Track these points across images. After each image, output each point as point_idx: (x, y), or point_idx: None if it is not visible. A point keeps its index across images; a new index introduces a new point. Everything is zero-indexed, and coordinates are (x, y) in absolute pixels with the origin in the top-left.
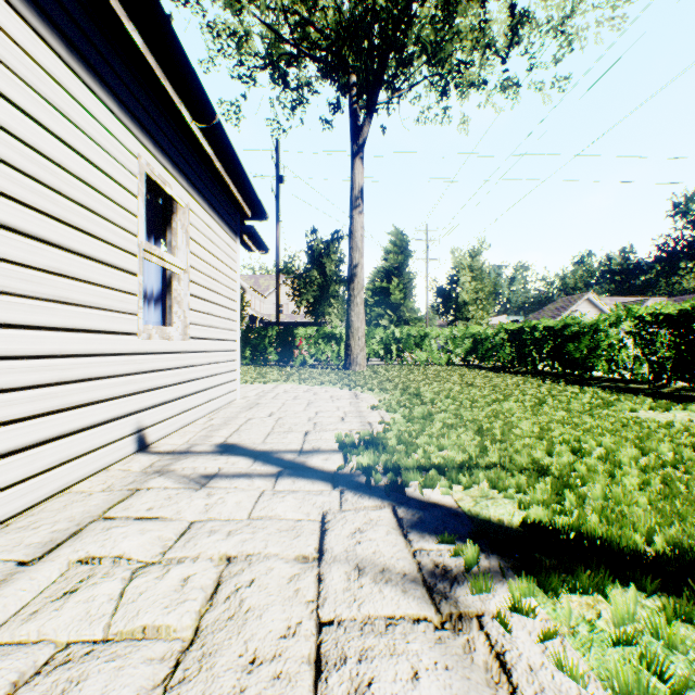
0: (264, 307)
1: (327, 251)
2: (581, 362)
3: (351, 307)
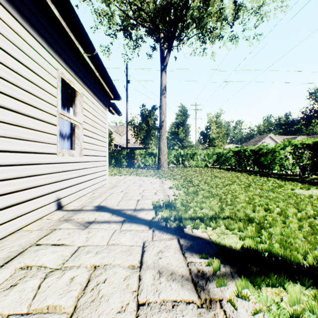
0: (121, 140)
1: (149, 114)
2: (267, 166)
3: (160, 140)
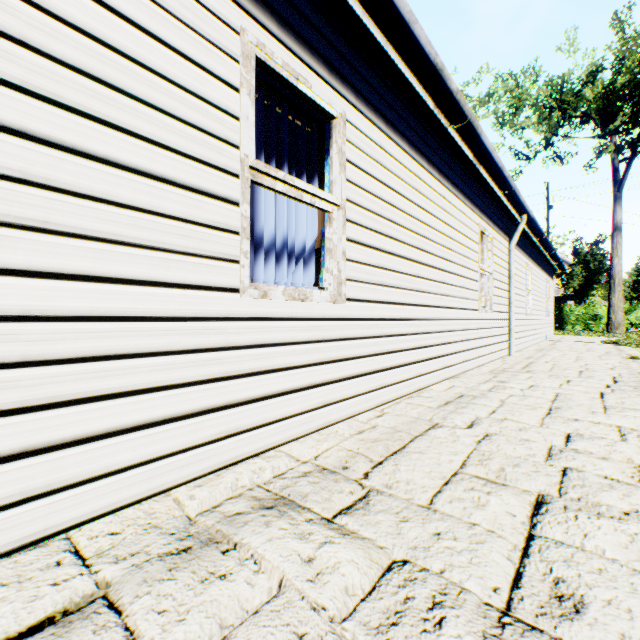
0: None
1: (590, 252)
2: None
3: (610, 294)
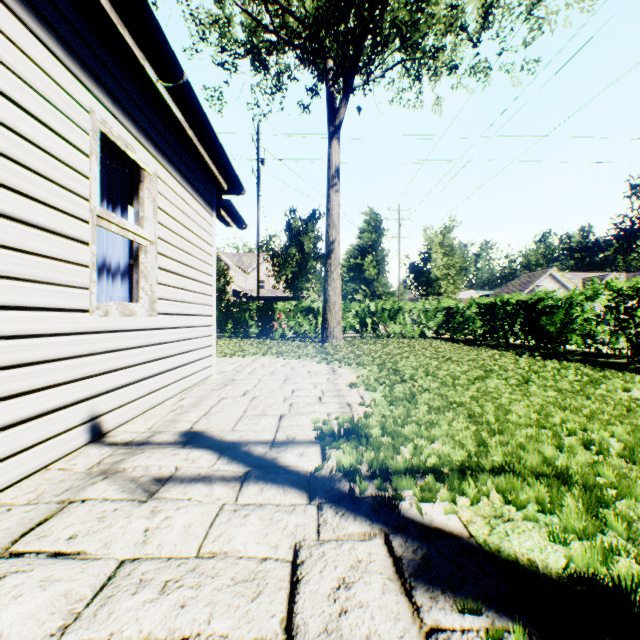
0: (247, 283)
1: (305, 229)
2: (556, 336)
3: (328, 282)
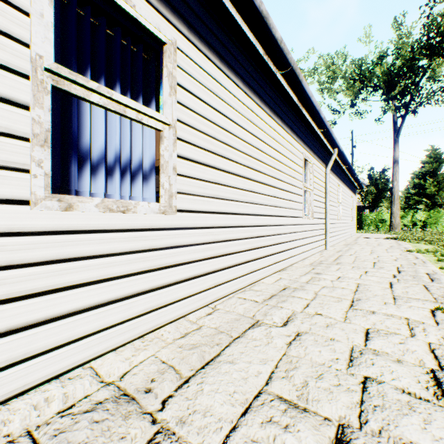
0: None
1: (379, 177)
2: None
3: (392, 206)
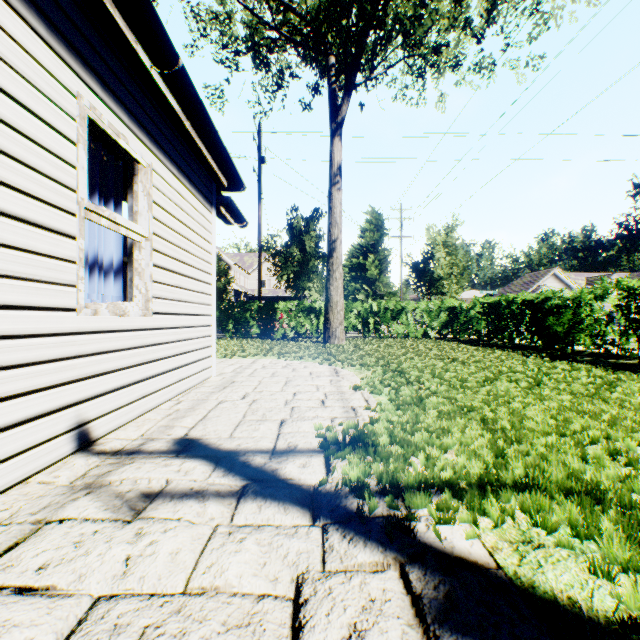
0: (248, 283)
1: (307, 228)
2: (563, 336)
3: (330, 282)
